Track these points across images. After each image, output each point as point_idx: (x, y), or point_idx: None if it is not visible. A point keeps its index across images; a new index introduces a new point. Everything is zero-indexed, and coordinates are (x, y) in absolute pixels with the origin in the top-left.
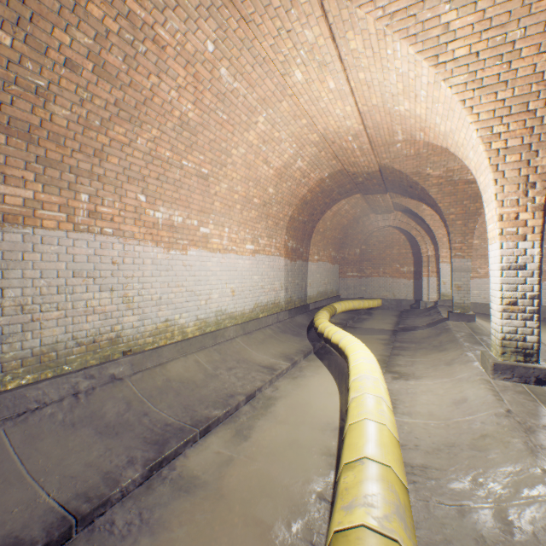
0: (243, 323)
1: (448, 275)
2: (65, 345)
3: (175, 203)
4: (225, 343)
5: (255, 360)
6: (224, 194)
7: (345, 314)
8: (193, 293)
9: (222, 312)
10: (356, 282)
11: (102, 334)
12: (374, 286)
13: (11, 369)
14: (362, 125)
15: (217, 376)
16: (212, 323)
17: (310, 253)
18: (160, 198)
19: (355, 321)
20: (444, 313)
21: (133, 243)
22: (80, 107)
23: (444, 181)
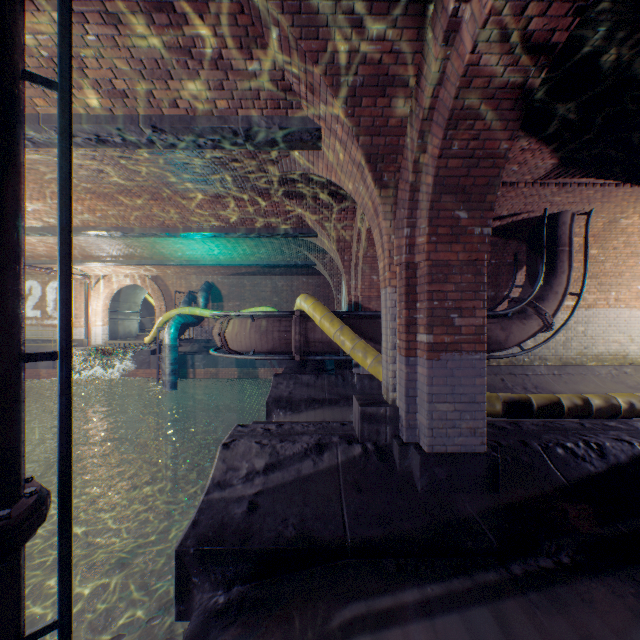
0: None
1: None
2: (604, 354)
3: None
4: None
5: None
6: None
7: None
8: None
9: None
10: None
11: (618, 353)
12: None
13: (587, 359)
14: None
15: None
16: None
17: None
18: None
19: None
20: None
21: (633, 310)
22: (614, 260)
23: None
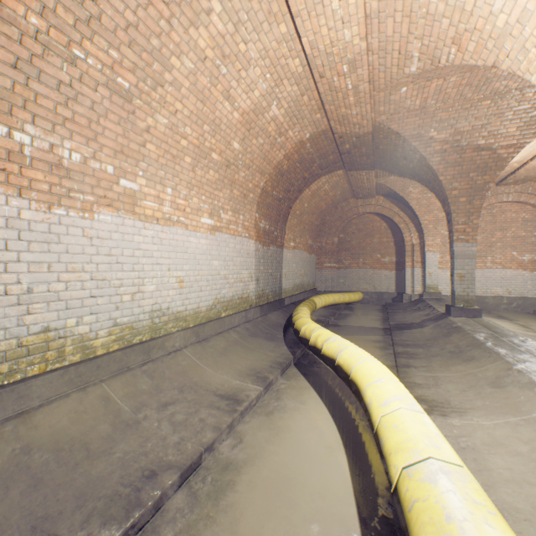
0: (196, 326)
1: (434, 265)
2: None
3: (63, 125)
4: (165, 358)
5: (209, 384)
6: (164, 134)
7: (325, 309)
8: (106, 282)
9: (162, 312)
10: (334, 274)
11: None
12: (354, 278)
13: None
14: (365, 41)
15: (138, 425)
16: (145, 329)
17: (285, 239)
18: (25, 107)
19: (337, 317)
20: (438, 307)
21: None
22: None
23: (449, 147)
